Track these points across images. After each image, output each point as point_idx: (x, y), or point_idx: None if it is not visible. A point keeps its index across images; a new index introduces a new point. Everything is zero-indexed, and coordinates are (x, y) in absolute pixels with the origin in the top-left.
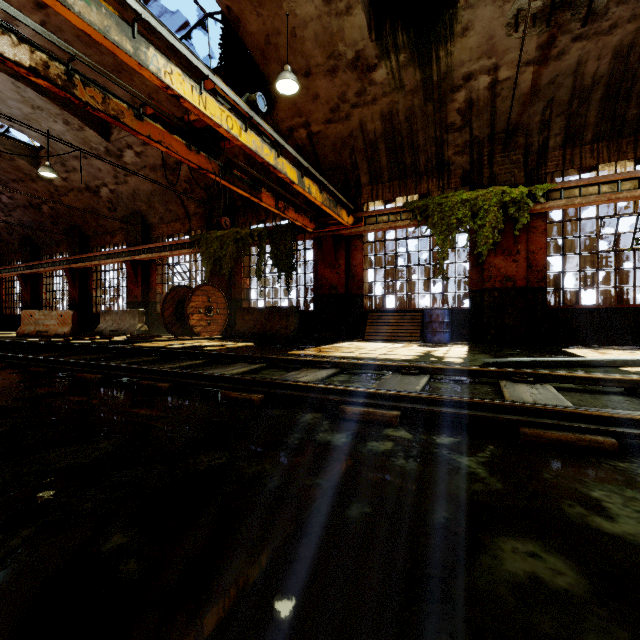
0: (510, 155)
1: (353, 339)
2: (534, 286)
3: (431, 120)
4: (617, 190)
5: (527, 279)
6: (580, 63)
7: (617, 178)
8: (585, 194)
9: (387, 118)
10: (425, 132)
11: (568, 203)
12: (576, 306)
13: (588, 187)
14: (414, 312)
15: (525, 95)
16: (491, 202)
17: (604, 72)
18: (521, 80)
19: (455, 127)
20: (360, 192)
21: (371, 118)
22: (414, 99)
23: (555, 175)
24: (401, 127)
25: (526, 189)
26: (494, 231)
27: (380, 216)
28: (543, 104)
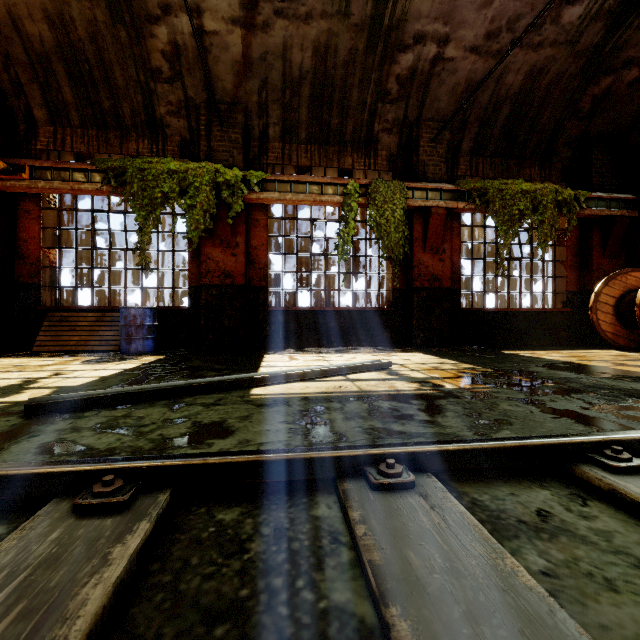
0: (229, 132)
1: (17, 352)
2: (257, 285)
3: (129, 54)
4: (321, 193)
5: (250, 277)
6: (286, 47)
7: (321, 180)
8: (296, 191)
9: (58, 24)
10: (123, 69)
11: (281, 197)
12: (293, 308)
13: (298, 184)
14: (119, 312)
15: (239, 64)
16: (203, 179)
17: (309, 68)
18: (231, 41)
19: (164, 76)
20: (35, 132)
21: (29, 13)
22: (95, 9)
23: (278, 169)
24: (85, 48)
25: (241, 173)
26: (206, 215)
27: (57, 170)
28: (258, 82)
